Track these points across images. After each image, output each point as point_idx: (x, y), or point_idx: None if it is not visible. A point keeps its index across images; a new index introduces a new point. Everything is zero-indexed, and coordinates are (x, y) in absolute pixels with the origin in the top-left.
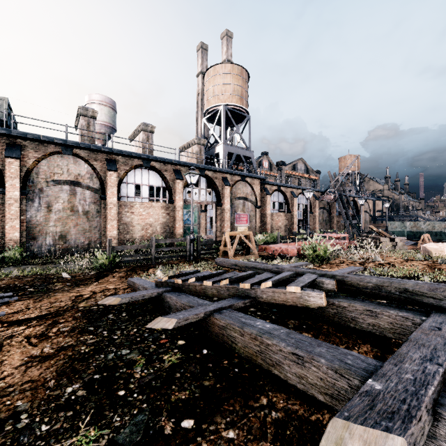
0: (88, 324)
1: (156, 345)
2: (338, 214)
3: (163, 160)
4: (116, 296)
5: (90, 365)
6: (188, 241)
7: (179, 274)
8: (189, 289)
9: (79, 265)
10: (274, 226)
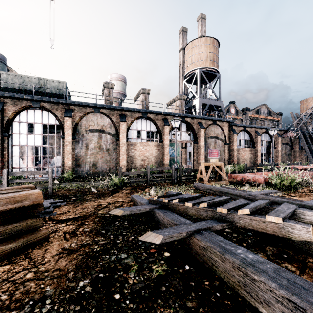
0: (101, 227)
1: (147, 254)
2: (300, 148)
3: (155, 112)
4: (121, 209)
5: (98, 263)
6: (173, 169)
7: (166, 195)
8: (173, 208)
9: (102, 183)
10: (240, 159)
